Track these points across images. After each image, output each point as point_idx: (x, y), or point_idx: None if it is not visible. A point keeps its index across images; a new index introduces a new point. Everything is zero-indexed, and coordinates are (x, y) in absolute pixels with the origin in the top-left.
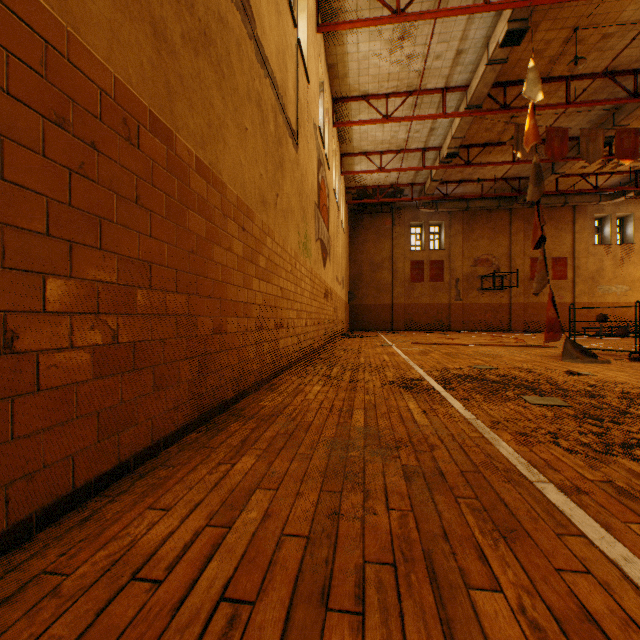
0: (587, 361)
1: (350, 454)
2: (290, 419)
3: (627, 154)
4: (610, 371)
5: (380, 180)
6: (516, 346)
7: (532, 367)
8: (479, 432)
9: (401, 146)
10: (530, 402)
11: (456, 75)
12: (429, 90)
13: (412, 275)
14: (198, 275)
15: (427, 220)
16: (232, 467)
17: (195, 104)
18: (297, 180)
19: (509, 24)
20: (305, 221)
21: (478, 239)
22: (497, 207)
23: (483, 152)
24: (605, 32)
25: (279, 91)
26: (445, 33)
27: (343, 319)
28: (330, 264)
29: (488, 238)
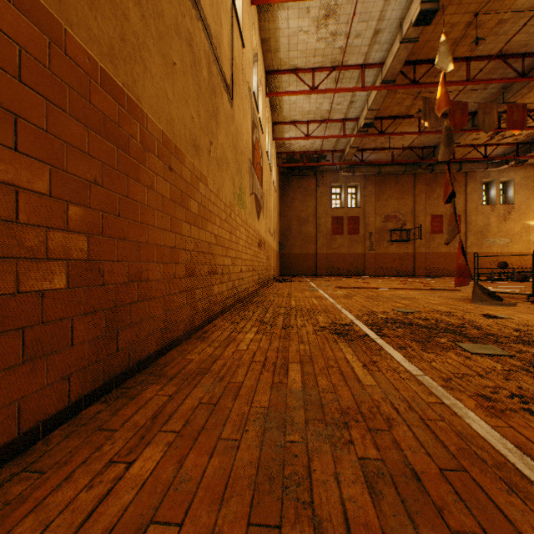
0: (496, 304)
1: (289, 439)
2: (217, 379)
3: (516, 125)
4: (522, 314)
5: (306, 147)
6: (426, 289)
7: (450, 310)
8: (435, 395)
9: (325, 117)
10: (470, 351)
11: (373, 53)
12: (350, 66)
13: (333, 229)
14: (105, 212)
15: (345, 182)
16: (126, 471)
17: (100, 5)
18: (232, 134)
19: (422, 5)
20: (240, 174)
21: (388, 199)
22: (404, 172)
23: (394, 124)
24: (501, 18)
25: (213, 41)
26: (365, 13)
27: (275, 266)
28: (263, 217)
29: (396, 198)
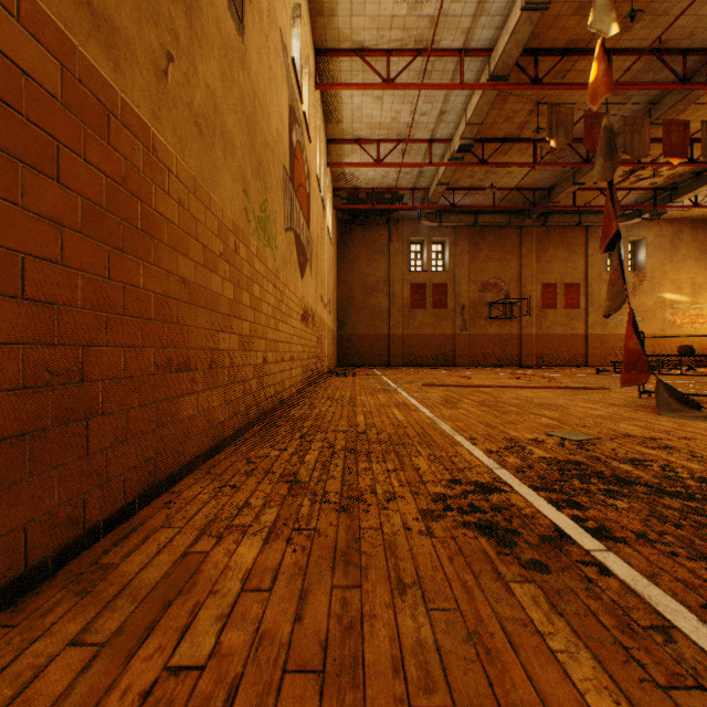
0: (703, 416)
1: None
2: None
3: (676, 151)
4: None
5: (376, 181)
6: (559, 388)
7: (647, 433)
8: None
9: (403, 134)
10: None
11: (479, 30)
12: (443, 50)
13: (412, 300)
14: None
15: (429, 236)
16: None
17: None
18: (242, 90)
19: None
20: (263, 182)
21: (486, 260)
22: (507, 223)
23: (499, 151)
24: None
25: None
26: None
27: (330, 352)
28: (312, 276)
29: (497, 259)
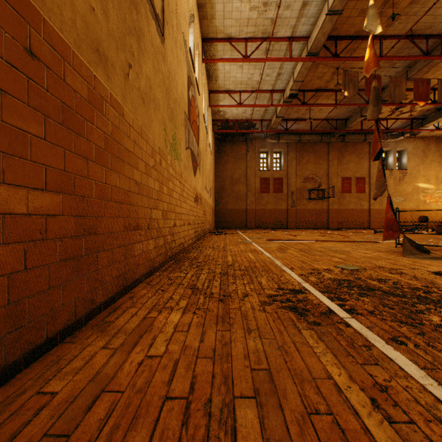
0: (429, 257)
1: None
2: None
3: (422, 97)
4: None
5: (238, 115)
6: (349, 241)
7: (393, 266)
8: None
9: (255, 87)
10: None
11: (300, 26)
12: (279, 38)
13: (261, 188)
14: None
15: (271, 148)
16: None
17: None
18: (163, 74)
19: None
20: (174, 123)
21: (307, 163)
22: (320, 140)
23: (314, 96)
24: None
25: None
26: None
27: (211, 220)
28: (200, 174)
29: (313, 163)
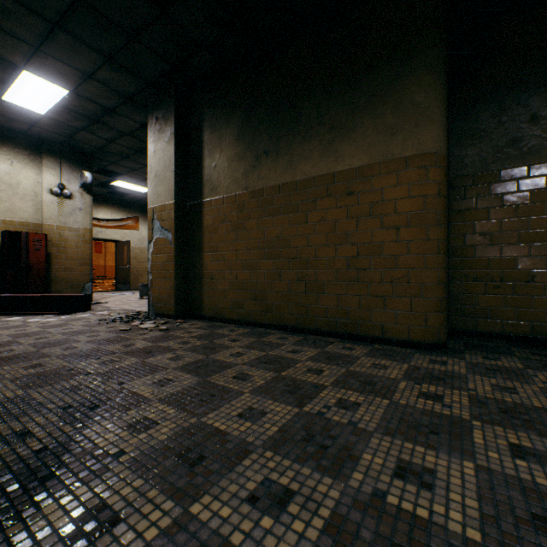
0: None
1: None
2: None
3: None
4: None
5: None
6: None
7: None
8: None
9: None
10: None
11: None
12: None
13: None
14: None
15: None
16: None
17: None
18: None
19: None
20: None
21: None
22: None
23: None
24: None
25: None
26: None
27: None
28: None
29: None
